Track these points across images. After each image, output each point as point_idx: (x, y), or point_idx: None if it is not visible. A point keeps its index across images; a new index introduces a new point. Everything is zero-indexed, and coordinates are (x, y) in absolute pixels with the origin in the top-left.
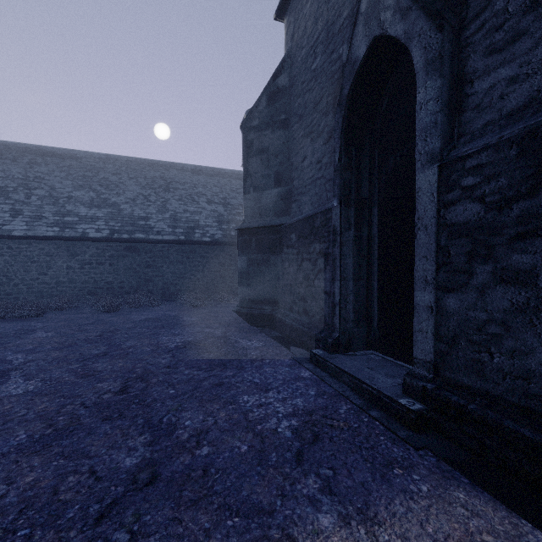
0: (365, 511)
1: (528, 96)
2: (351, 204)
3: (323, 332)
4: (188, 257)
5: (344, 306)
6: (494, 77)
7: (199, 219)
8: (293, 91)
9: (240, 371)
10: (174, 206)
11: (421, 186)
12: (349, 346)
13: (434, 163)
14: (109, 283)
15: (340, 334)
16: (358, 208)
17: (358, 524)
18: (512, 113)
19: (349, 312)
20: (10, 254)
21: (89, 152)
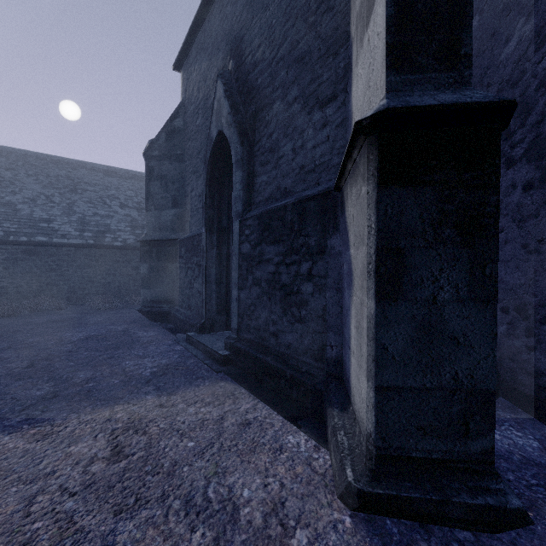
0: (171, 393)
1: (270, 194)
2: (214, 231)
3: (197, 320)
4: (98, 260)
5: (209, 301)
6: (262, 178)
7: (110, 223)
8: (186, 133)
9: (129, 350)
10: (83, 208)
11: (234, 230)
12: (213, 329)
13: (239, 218)
14: (3, 288)
15: (206, 321)
16: (220, 234)
17: (165, 396)
18: (266, 199)
19: (212, 305)
20: None
21: None
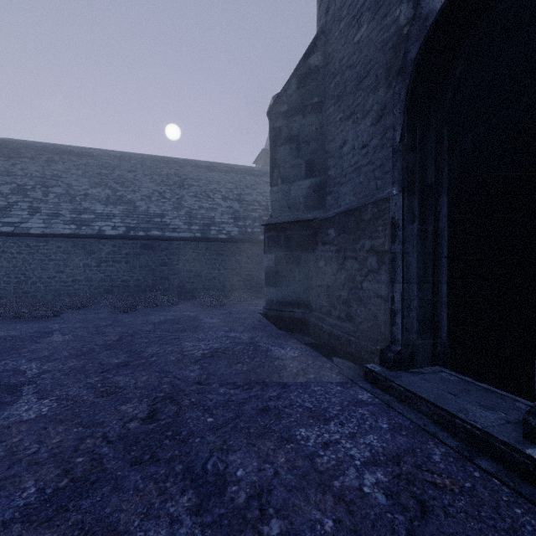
0: None
1: None
2: (415, 192)
3: (378, 343)
4: (204, 254)
5: (407, 314)
6: None
7: (214, 216)
8: (328, 70)
9: (284, 390)
10: (190, 202)
11: None
12: (412, 362)
13: None
14: (125, 281)
15: (403, 348)
16: (423, 197)
17: None
18: None
19: (412, 320)
20: (28, 252)
21: (105, 150)
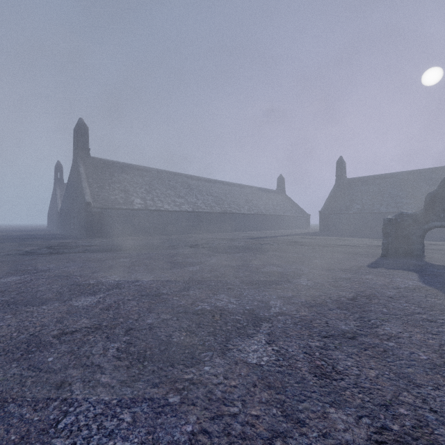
0: None
1: None
2: None
3: None
4: None
5: None
6: None
7: None
8: None
9: None
10: None
11: None
12: None
13: None
14: None
15: None
16: None
17: None
18: None
19: None
20: (381, 218)
21: (399, 172)
